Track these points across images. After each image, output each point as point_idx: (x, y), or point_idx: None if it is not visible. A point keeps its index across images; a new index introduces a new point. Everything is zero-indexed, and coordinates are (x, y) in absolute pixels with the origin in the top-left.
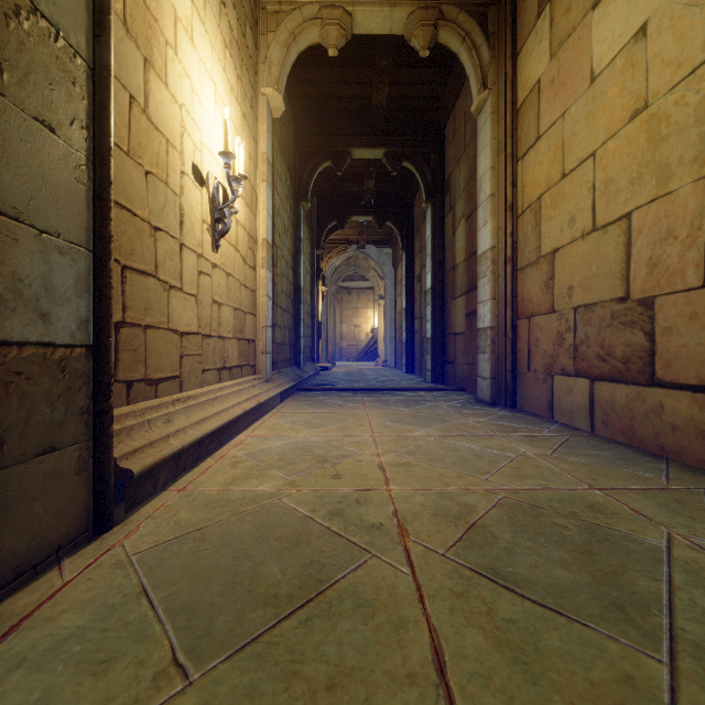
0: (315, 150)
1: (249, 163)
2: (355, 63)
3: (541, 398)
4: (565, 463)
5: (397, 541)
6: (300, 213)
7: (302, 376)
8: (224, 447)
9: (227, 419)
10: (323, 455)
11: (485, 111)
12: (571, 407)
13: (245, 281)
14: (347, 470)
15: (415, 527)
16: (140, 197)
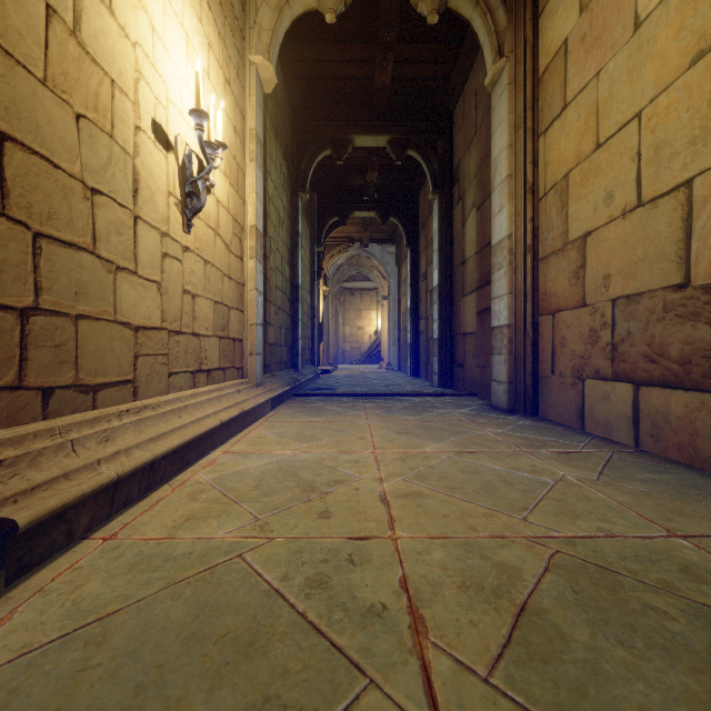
0: (314, 137)
1: (234, 138)
2: (356, 38)
3: (568, 405)
4: (621, 492)
5: (408, 645)
6: (297, 204)
7: (299, 379)
8: (189, 469)
9: (195, 433)
10: (311, 480)
11: (501, 83)
12: (607, 416)
13: (228, 271)
14: (339, 505)
15: (436, 612)
16: (66, 145)
